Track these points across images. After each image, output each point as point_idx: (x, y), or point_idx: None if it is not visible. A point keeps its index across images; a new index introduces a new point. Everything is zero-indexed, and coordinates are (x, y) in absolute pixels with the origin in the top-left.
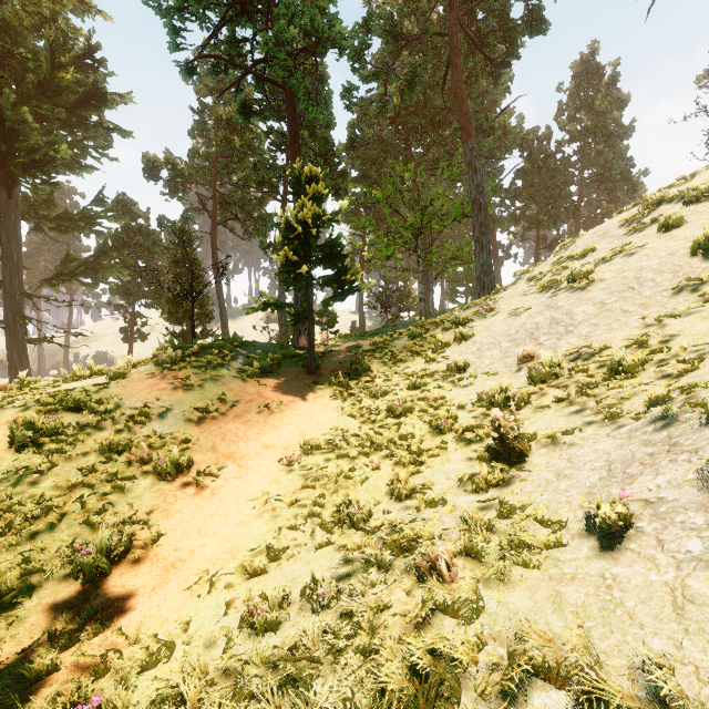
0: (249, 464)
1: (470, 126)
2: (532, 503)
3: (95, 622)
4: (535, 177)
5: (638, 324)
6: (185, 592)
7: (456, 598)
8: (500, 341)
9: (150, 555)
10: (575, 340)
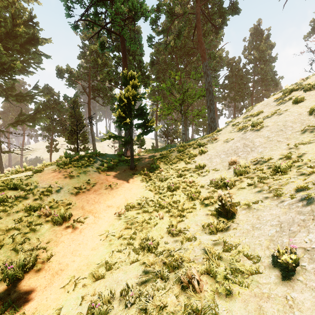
0: (100, 216)
1: (205, 55)
2: (240, 243)
3: (11, 308)
4: (233, 79)
5: (285, 147)
6: (61, 289)
7: (203, 304)
8: (220, 154)
9: (45, 267)
10: (255, 154)
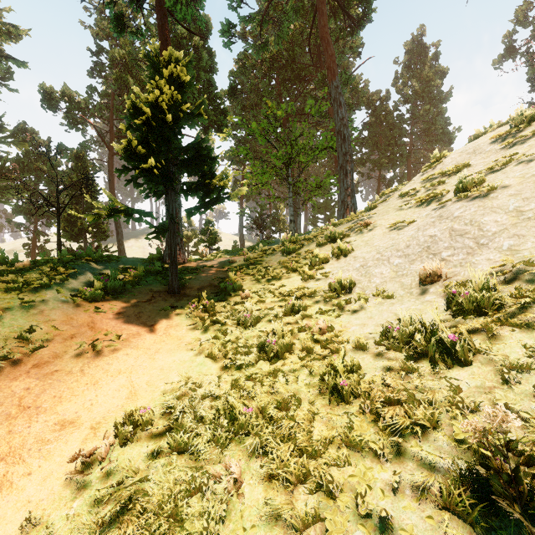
0: (11, 473)
1: (335, 66)
2: None
3: None
4: (378, 129)
5: None
6: None
7: None
8: (388, 257)
9: None
10: (497, 255)
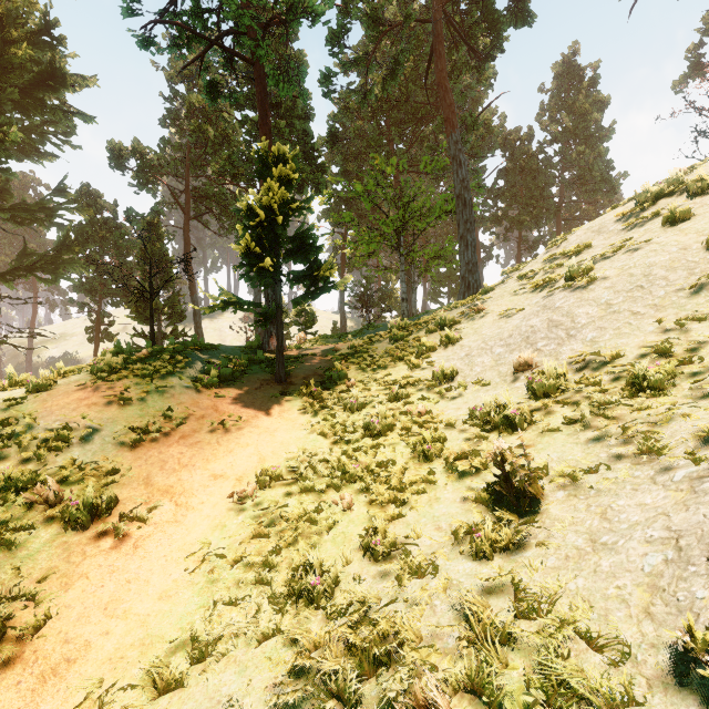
0: (190, 502)
1: (454, 118)
2: (563, 592)
3: None
4: (517, 178)
5: (654, 328)
6: None
7: None
8: (491, 346)
9: (25, 652)
10: (579, 346)
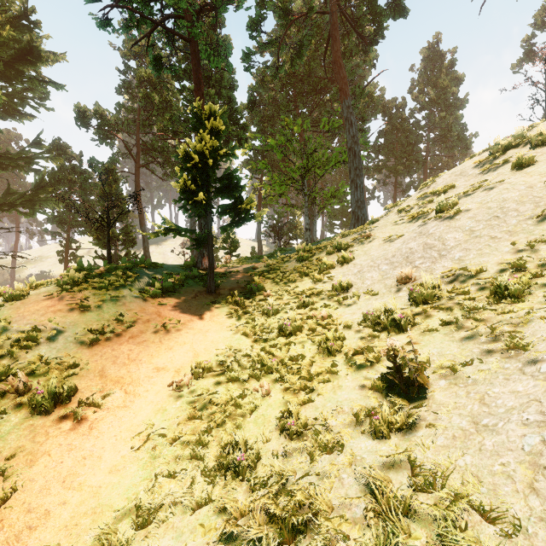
0: (137, 390)
1: (347, 88)
2: (454, 468)
3: None
4: (394, 136)
5: (509, 249)
6: None
7: None
8: (378, 264)
9: None
10: (449, 264)
